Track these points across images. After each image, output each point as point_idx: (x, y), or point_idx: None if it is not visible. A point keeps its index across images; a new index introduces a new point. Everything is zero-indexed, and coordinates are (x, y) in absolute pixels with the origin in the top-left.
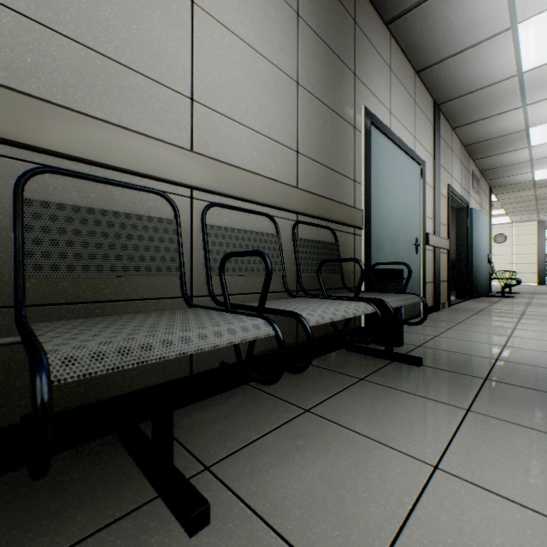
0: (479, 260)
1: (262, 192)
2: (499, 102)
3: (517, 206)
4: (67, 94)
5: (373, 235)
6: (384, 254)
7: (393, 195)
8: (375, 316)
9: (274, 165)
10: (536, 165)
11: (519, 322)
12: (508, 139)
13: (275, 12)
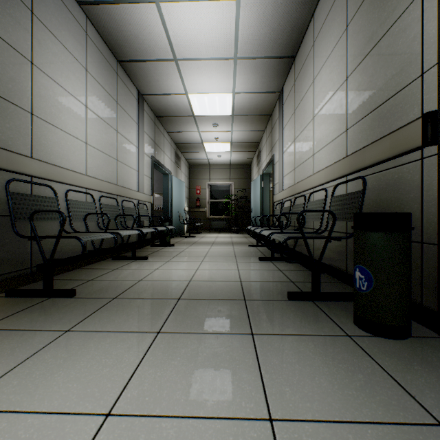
0: None
1: (324, 177)
2: None
3: None
4: (301, 178)
5: None
6: None
7: None
8: None
9: (335, 154)
10: None
11: None
12: None
13: (335, 59)
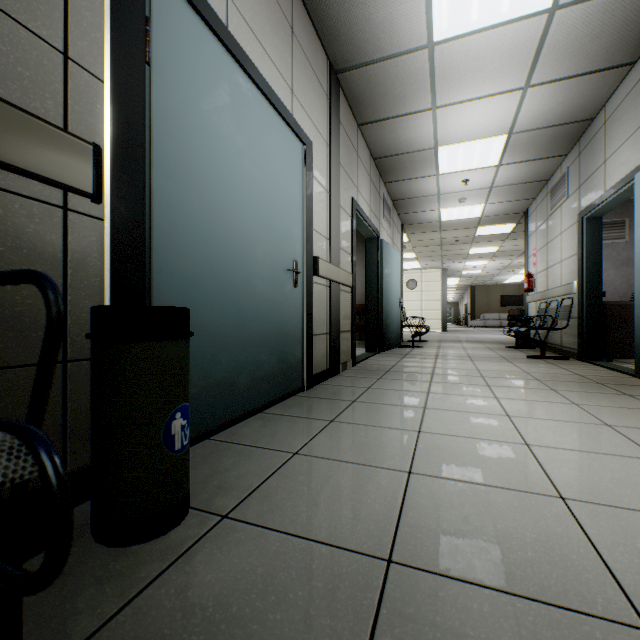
0: (390, 304)
1: None
2: (409, 92)
3: (426, 250)
4: None
5: (163, 230)
6: (204, 278)
7: (235, 164)
8: (93, 452)
9: None
10: (443, 201)
11: (430, 391)
12: (418, 159)
13: None
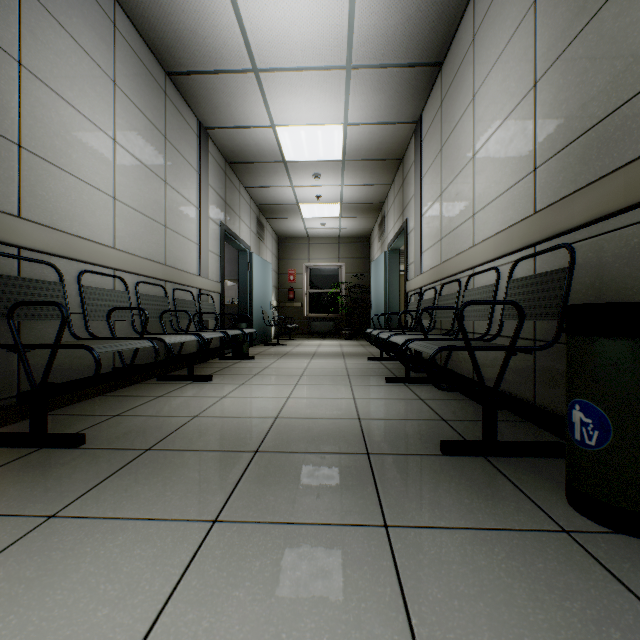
0: None
1: (493, 249)
2: None
3: None
4: (451, 253)
5: None
6: None
7: None
8: None
9: (512, 210)
10: None
11: None
12: None
13: (513, 56)
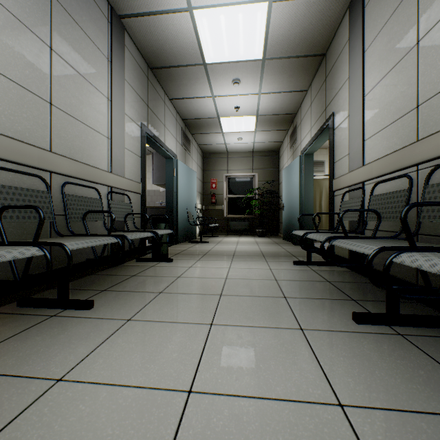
0: None
1: None
2: None
3: None
4: None
5: None
6: None
7: None
8: None
9: None
10: None
11: None
12: None
13: None
